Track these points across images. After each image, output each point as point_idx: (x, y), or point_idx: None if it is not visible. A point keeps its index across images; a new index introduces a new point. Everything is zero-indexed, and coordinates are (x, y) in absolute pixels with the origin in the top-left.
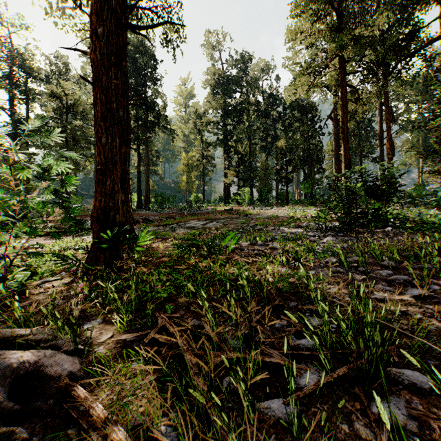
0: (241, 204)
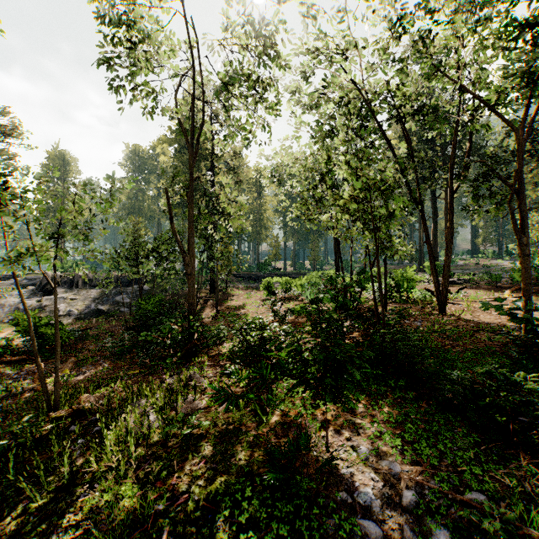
0: (487, 259)
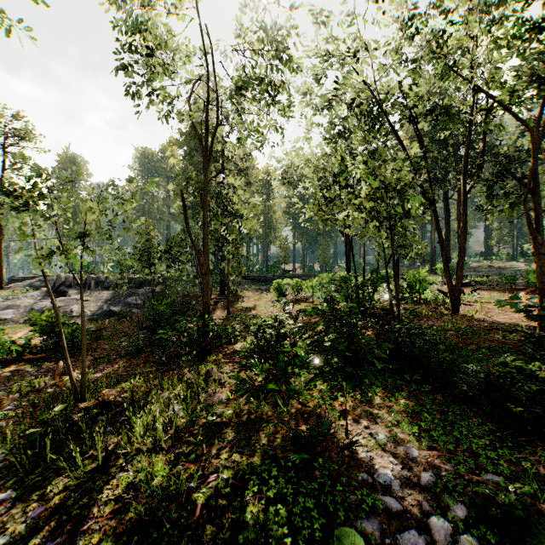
0: (501, 261)
